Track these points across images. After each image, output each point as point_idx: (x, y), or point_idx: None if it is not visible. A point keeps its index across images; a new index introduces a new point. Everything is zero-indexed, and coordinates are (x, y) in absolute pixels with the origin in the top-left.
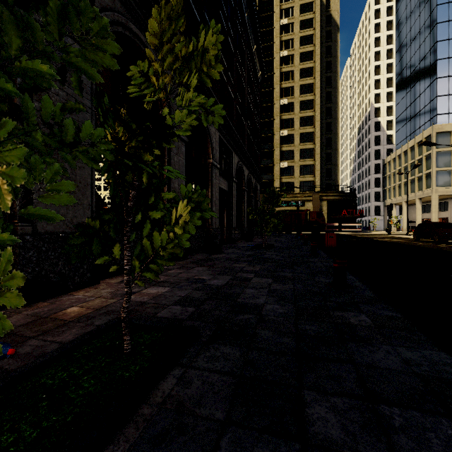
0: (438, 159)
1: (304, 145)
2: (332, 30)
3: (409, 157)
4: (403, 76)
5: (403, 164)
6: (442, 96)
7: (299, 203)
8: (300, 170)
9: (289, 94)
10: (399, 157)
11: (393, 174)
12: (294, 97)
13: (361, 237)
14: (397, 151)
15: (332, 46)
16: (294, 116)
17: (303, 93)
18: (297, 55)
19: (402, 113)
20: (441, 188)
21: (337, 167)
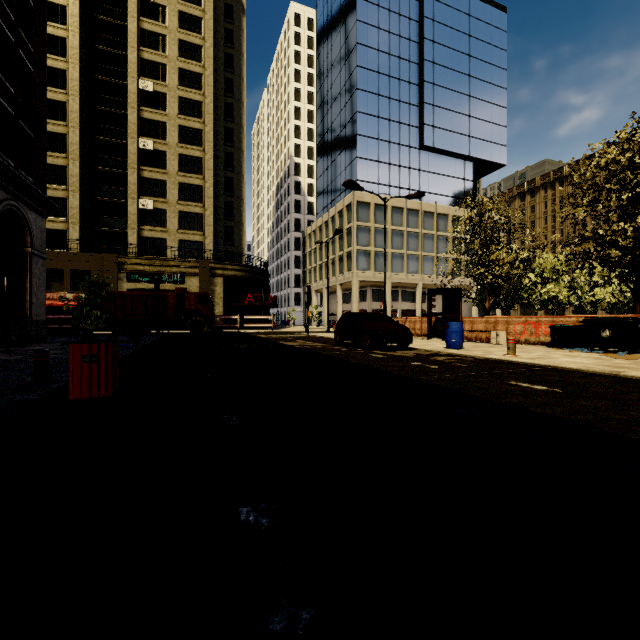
0: (358, 235)
1: (187, 178)
2: (234, 7)
3: (331, 230)
4: (324, 126)
5: (324, 239)
6: (362, 159)
7: (175, 277)
8: (179, 220)
9: (158, 75)
10: (320, 229)
11: (313, 251)
12: (167, 85)
13: (264, 339)
14: (319, 221)
15: (236, 33)
16: (167, 120)
17: (184, 85)
18: (174, 12)
19: (324, 173)
20: (361, 272)
21: (243, 226)
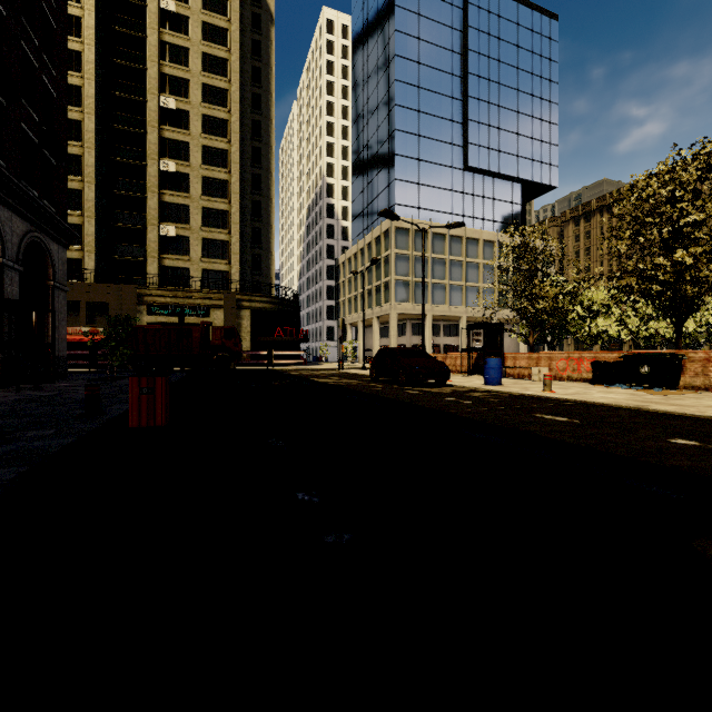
0: (397, 264)
1: (211, 202)
2: (262, 16)
3: (367, 258)
4: (360, 144)
5: (360, 268)
6: (401, 181)
7: (199, 310)
8: (203, 248)
9: (179, 92)
10: (355, 256)
11: (348, 281)
12: (190, 102)
13: (296, 376)
14: (354, 248)
15: (263, 44)
16: (190, 140)
17: (208, 101)
18: (197, 23)
19: (359, 196)
20: (400, 304)
21: (271, 254)
